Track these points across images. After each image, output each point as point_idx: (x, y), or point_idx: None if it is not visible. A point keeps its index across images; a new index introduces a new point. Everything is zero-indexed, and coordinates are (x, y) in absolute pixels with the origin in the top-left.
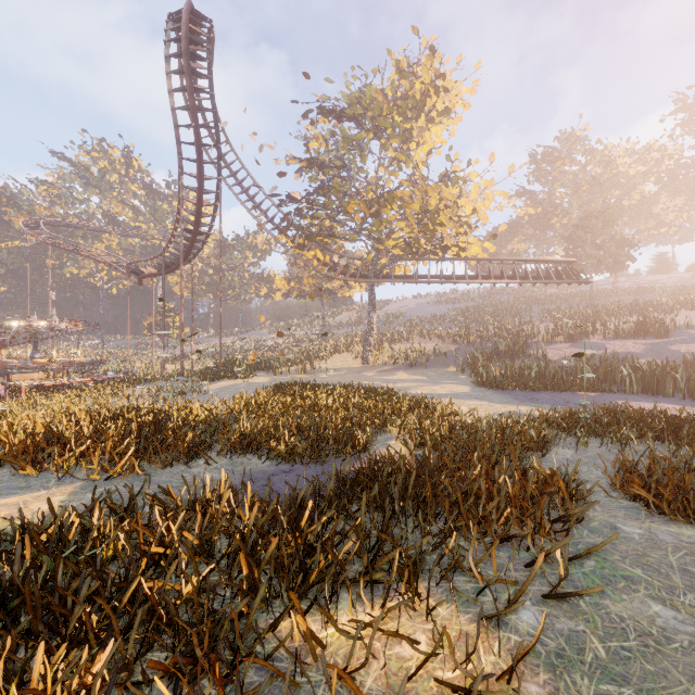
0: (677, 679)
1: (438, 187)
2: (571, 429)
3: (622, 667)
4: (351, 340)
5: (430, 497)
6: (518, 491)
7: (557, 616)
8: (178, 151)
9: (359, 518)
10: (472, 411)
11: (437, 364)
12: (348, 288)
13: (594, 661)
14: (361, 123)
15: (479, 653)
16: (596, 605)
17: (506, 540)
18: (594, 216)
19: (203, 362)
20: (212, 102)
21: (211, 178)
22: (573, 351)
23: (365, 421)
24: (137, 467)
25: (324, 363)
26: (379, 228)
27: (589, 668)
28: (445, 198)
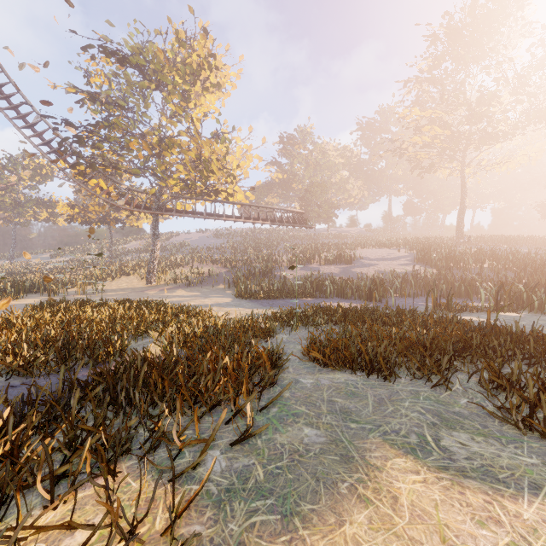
0: (305, 478)
1: (210, 142)
2: (290, 321)
3: (272, 483)
4: (138, 264)
5: (158, 383)
6: (236, 366)
7: (238, 457)
8: None
9: (72, 416)
10: (228, 314)
11: (210, 283)
12: (136, 219)
13: (253, 486)
14: (144, 73)
15: (157, 513)
16: (269, 440)
17: (215, 406)
18: (316, 185)
19: None
20: None
21: None
22: (302, 272)
23: (123, 328)
24: None
25: (108, 284)
26: (160, 167)
27: (248, 493)
28: (216, 152)
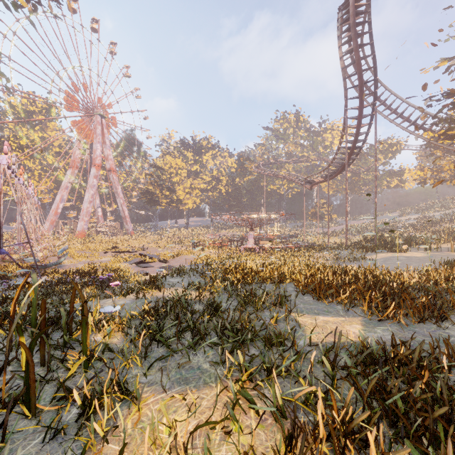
0: None
1: None
2: None
3: None
4: None
5: None
6: None
7: None
8: (345, 95)
9: None
10: None
11: None
12: None
13: None
14: None
15: None
16: None
17: None
18: None
19: (349, 237)
20: (371, 49)
21: (368, 105)
22: None
23: None
24: (401, 317)
25: None
26: None
27: None
28: None
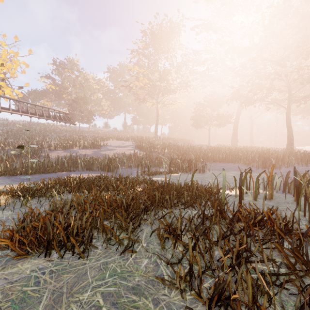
0: None
1: None
2: (25, 195)
3: None
4: None
5: None
6: None
7: None
8: None
9: None
10: None
11: None
12: None
13: None
14: None
15: None
16: None
17: None
18: (80, 98)
19: None
20: None
21: None
22: (65, 153)
23: None
24: None
25: None
26: None
27: None
28: None
